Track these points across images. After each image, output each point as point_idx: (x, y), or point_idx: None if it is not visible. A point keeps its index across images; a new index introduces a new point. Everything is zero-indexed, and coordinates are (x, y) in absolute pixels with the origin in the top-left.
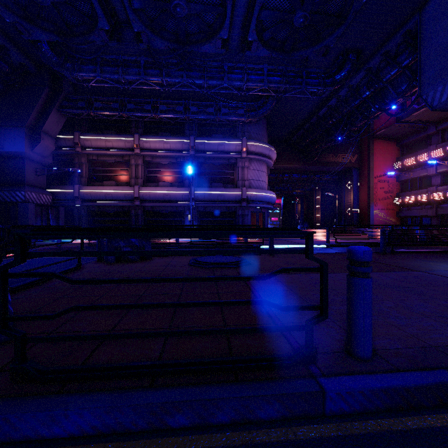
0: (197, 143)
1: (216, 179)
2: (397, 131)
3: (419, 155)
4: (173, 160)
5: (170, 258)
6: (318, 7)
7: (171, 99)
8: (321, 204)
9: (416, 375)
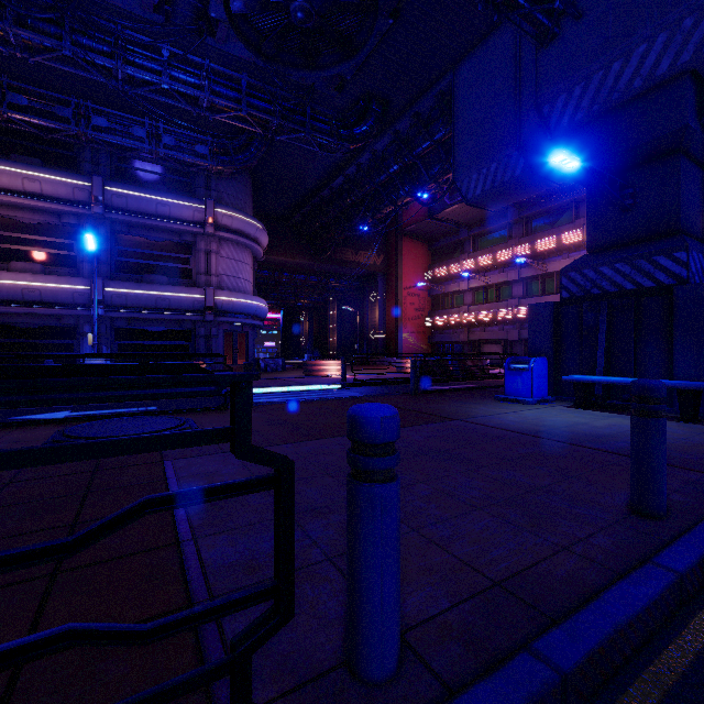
0: (109, 193)
1: (154, 268)
2: (428, 230)
3: (452, 265)
4: (50, 219)
5: None
6: (328, 4)
7: (45, 88)
8: (338, 322)
9: (483, 698)
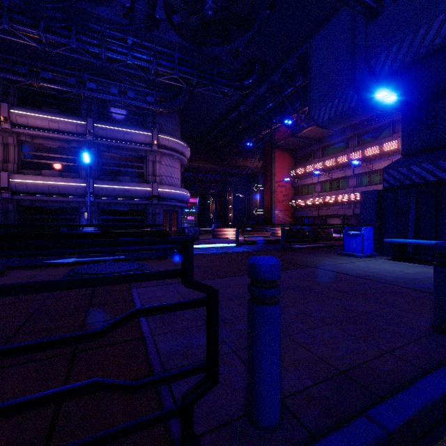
0: (96, 128)
1: (122, 172)
2: (292, 144)
3: (307, 166)
4: (63, 144)
5: (38, 270)
6: (228, 4)
7: (61, 67)
8: (233, 204)
9: (335, 443)
